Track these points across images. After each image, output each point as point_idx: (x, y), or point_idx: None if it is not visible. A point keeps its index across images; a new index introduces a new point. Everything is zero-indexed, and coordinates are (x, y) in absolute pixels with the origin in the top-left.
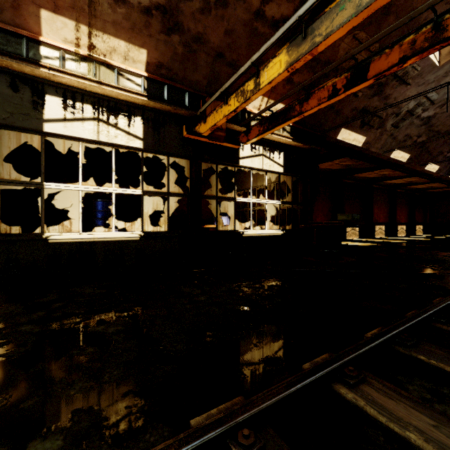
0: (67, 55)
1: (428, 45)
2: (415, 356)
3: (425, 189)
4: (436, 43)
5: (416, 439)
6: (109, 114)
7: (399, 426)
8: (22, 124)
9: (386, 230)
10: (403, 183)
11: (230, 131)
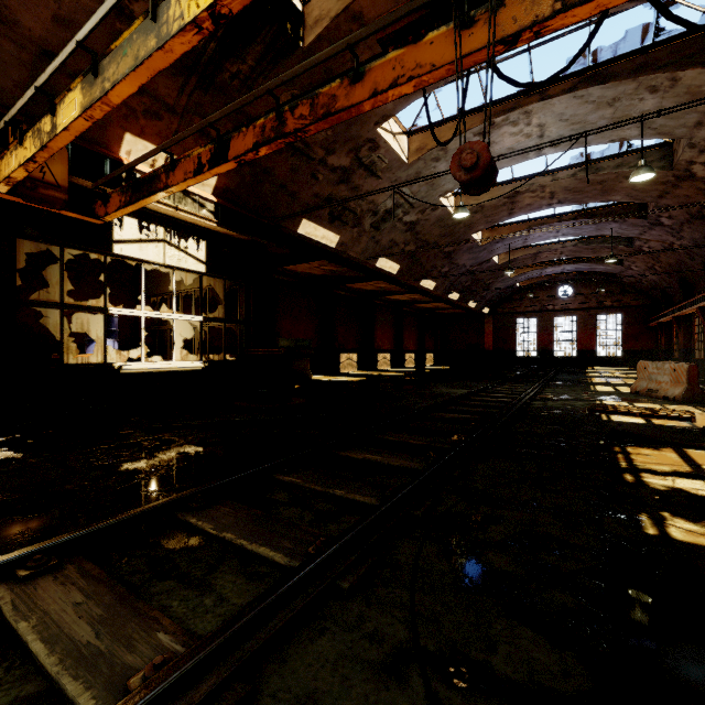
0: None
1: (274, 136)
2: (188, 521)
3: (433, 309)
4: (280, 136)
5: (22, 628)
6: None
7: (20, 618)
8: None
9: (392, 360)
10: (408, 301)
11: (92, 193)
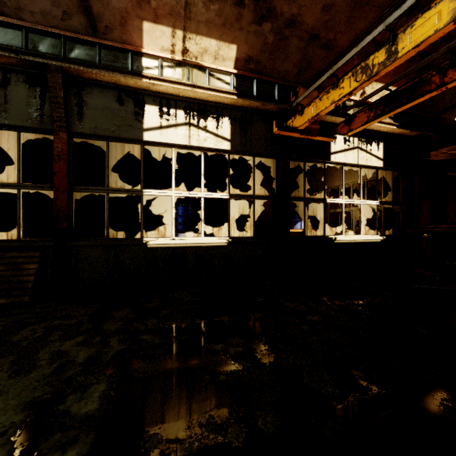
0: (164, 63)
1: None
2: None
3: None
4: None
5: None
6: (199, 117)
7: None
8: (127, 135)
9: None
10: None
11: (321, 124)
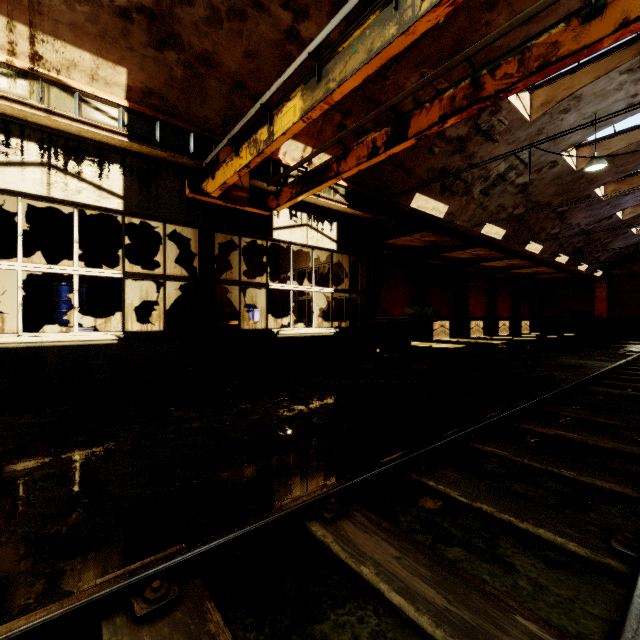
0: None
1: (467, 104)
2: (426, 483)
3: (531, 274)
4: (475, 102)
5: (367, 573)
6: (67, 158)
7: (356, 561)
8: None
9: (484, 328)
10: (504, 267)
11: (260, 191)
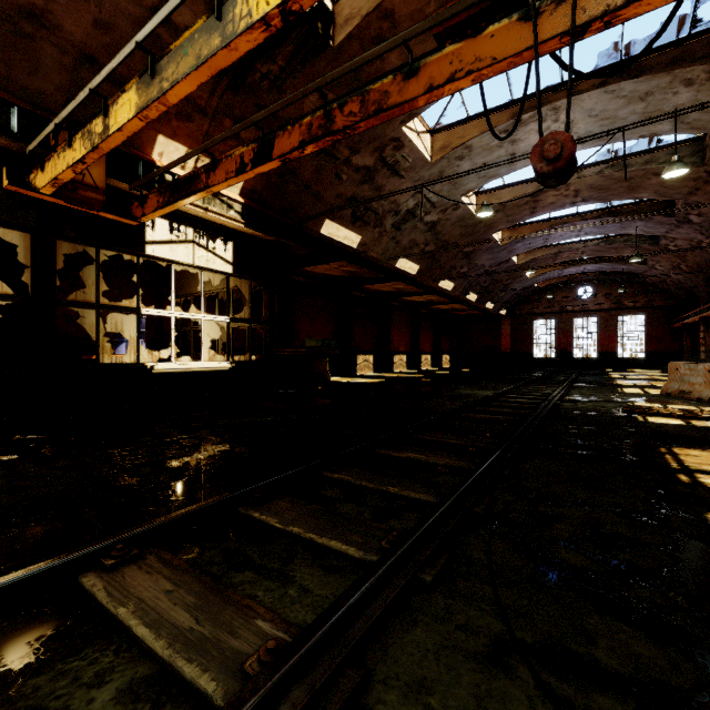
0: None
1: (322, 134)
2: (251, 515)
3: (449, 311)
4: (328, 134)
5: (123, 613)
6: None
7: (117, 604)
8: None
9: (408, 362)
10: (424, 302)
11: (126, 195)
